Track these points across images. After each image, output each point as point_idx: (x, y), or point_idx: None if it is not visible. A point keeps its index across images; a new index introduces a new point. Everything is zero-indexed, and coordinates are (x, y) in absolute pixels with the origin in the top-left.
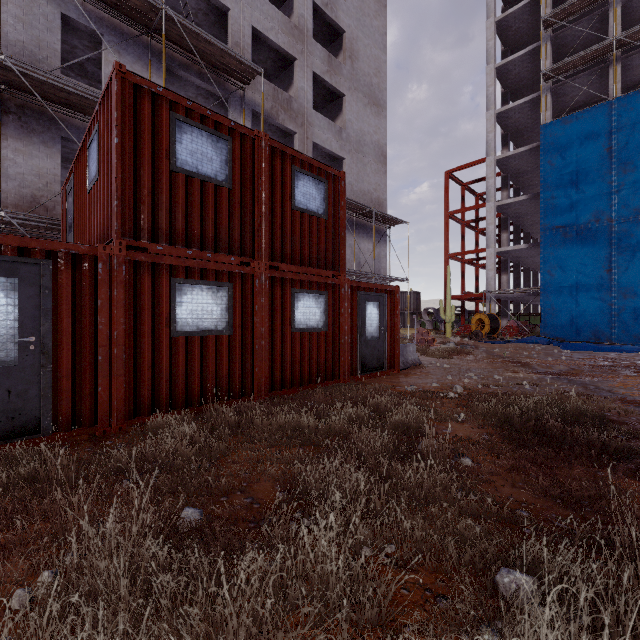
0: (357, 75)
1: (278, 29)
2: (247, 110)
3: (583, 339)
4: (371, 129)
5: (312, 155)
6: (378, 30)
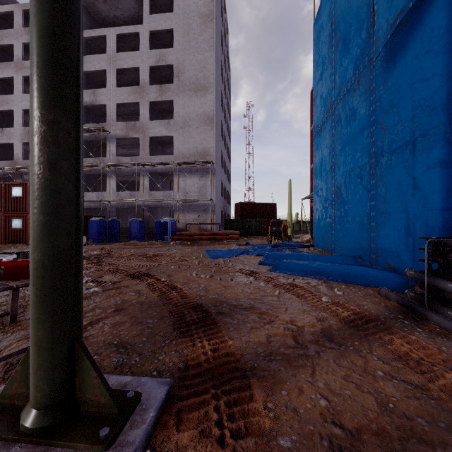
0: (183, 82)
1: (129, 95)
2: (114, 140)
3: (324, 247)
4: (197, 108)
5: (149, 144)
6: (204, 41)
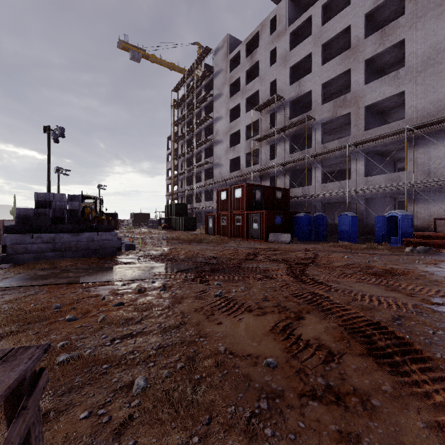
0: (424, 1)
1: (336, 67)
2: (319, 126)
3: None
4: None
5: (363, 116)
6: None
